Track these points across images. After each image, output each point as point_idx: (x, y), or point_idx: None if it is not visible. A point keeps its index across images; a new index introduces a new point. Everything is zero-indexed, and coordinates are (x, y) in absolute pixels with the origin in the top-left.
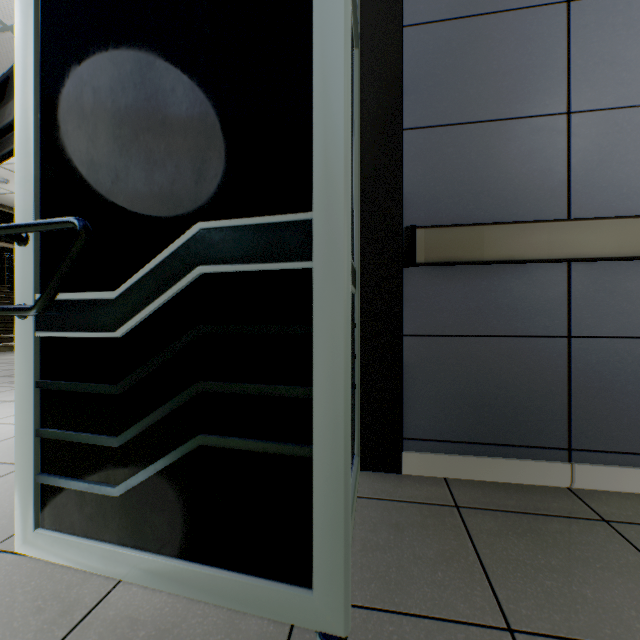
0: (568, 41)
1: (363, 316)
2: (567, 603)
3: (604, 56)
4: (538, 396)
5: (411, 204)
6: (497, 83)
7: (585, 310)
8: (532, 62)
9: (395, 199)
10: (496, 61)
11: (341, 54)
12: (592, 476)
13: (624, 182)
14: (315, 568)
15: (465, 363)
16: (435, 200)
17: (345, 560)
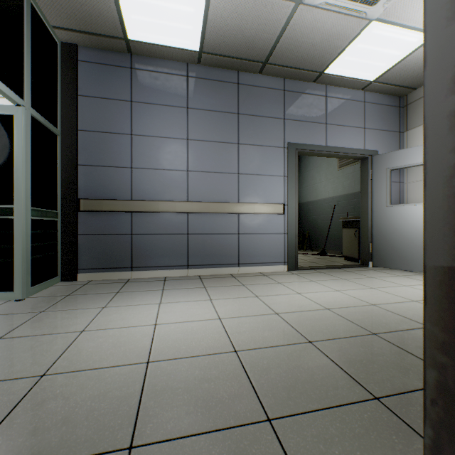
0: (132, 146)
1: (62, 228)
2: (89, 292)
3: (142, 153)
4: (123, 252)
5: (81, 190)
6: (110, 155)
7: (136, 226)
8: (121, 150)
9: (75, 188)
10: (110, 148)
11: (21, 172)
12: (137, 274)
13: (147, 190)
14: (15, 285)
15: (100, 243)
16: (90, 190)
17: (23, 282)
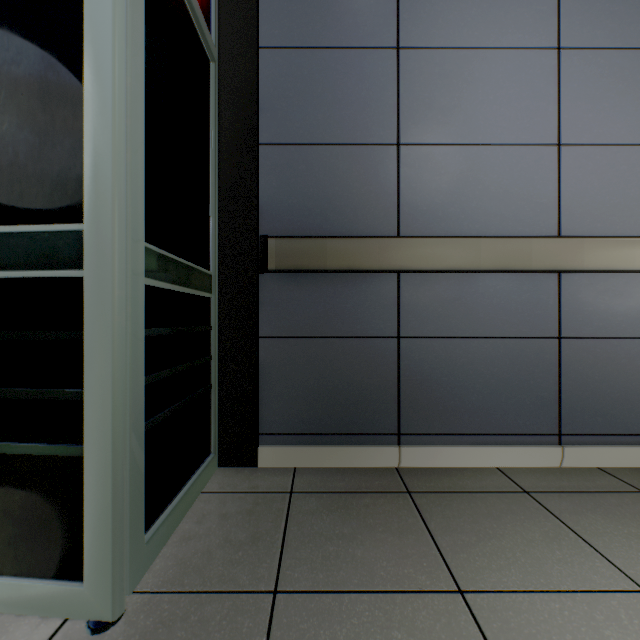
0: (398, 82)
1: (221, 319)
2: (337, 563)
3: (425, 99)
4: (375, 389)
5: (267, 215)
6: (341, 111)
7: (411, 314)
8: (370, 97)
9: (251, 209)
10: (341, 91)
11: (109, 78)
12: (415, 456)
13: (440, 207)
14: (86, 561)
15: (315, 362)
16: (288, 212)
17: (114, 549)
